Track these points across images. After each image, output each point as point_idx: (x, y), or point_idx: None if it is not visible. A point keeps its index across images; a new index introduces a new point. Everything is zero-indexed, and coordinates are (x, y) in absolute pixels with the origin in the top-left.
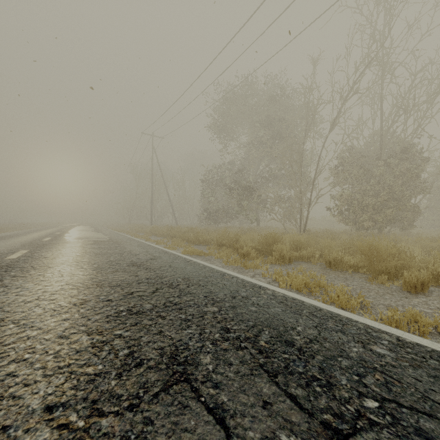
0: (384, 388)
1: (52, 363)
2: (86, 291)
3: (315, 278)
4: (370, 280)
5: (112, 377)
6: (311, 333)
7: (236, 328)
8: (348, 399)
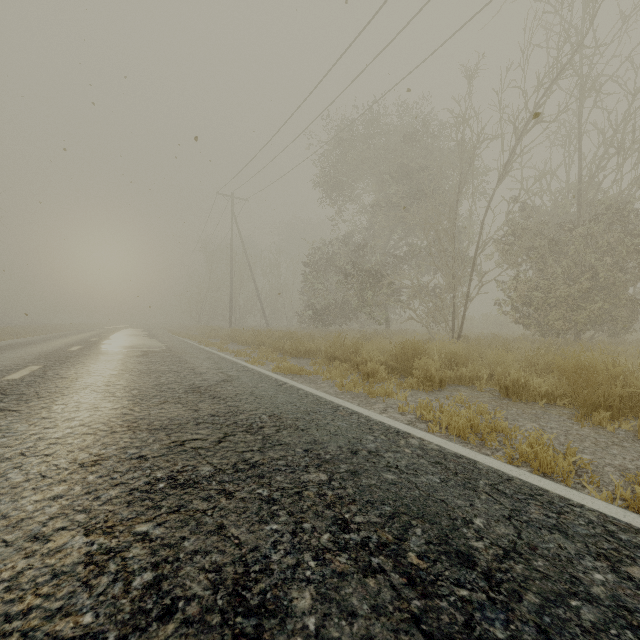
0: None
1: None
2: (108, 439)
3: (486, 415)
4: (579, 420)
5: None
6: (502, 534)
7: (361, 521)
8: None
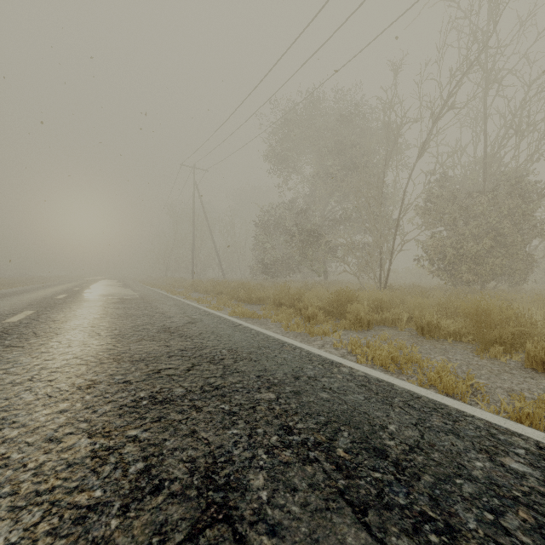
0: (538, 537)
1: (28, 485)
2: (98, 368)
3: (404, 350)
4: (479, 353)
5: (113, 513)
6: (409, 436)
7: (302, 427)
8: None
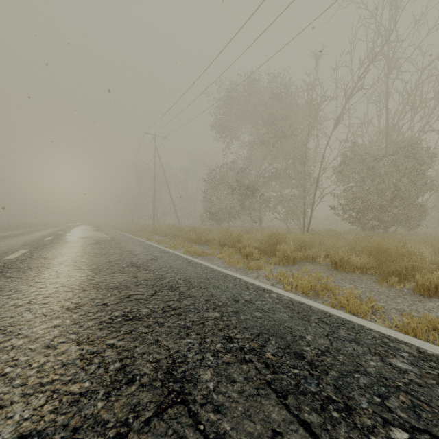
0: (412, 413)
1: (34, 379)
2: (82, 294)
3: (321, 280)
4: (380, 282)
5: (99, 398)
6: (322, 343)
7: (240, 337)
8: (371, 428)
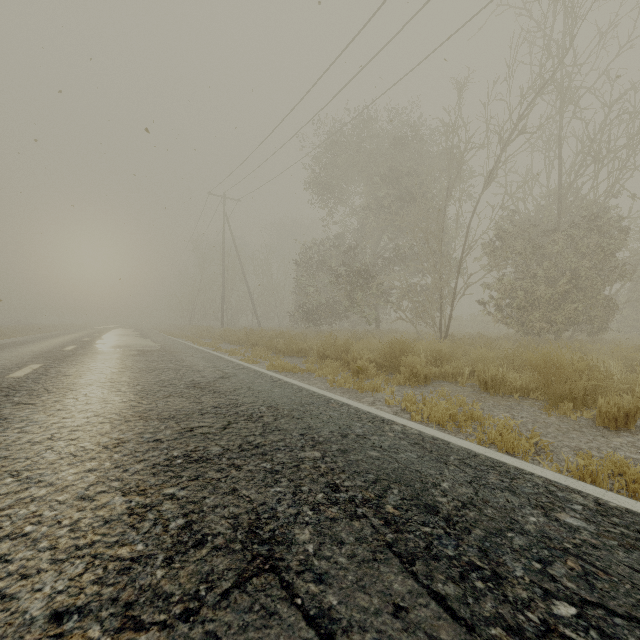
0: (583, 582)
1: (66, 540)
2: (124, 427)
3: (464, 407)
4: (547, 410)
5: (158, 564)
6: (463, 493)
7: (349, 485)
8: (527, 601)
